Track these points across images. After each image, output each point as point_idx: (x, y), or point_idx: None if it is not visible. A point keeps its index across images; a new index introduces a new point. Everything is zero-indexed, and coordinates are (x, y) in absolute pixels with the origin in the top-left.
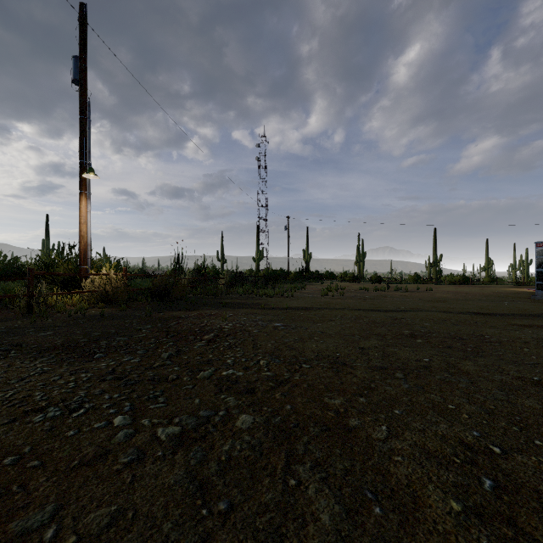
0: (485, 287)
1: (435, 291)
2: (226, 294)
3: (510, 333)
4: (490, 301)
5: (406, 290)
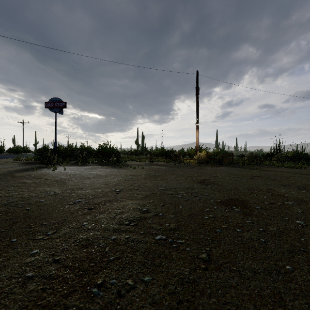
0: None
1: None
2: (259, 165)
3: None
4: None
5: None
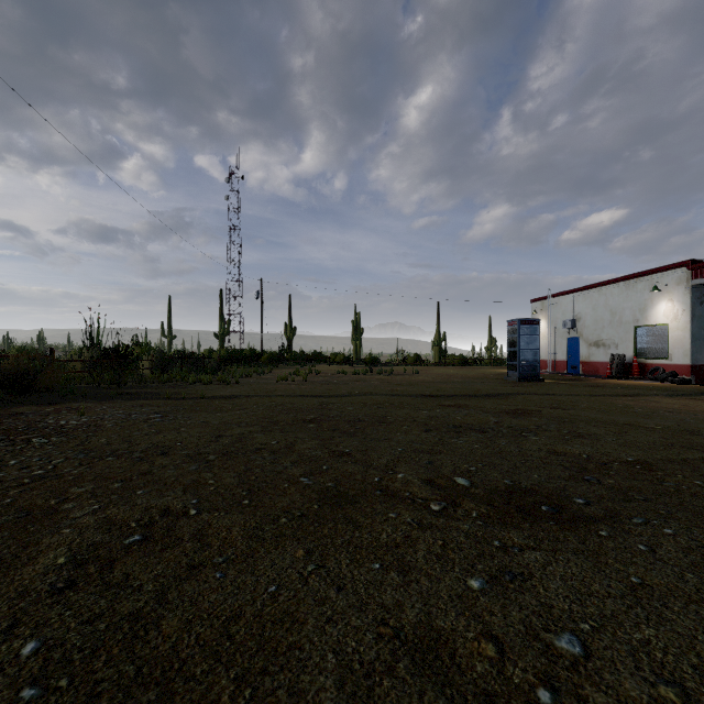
0: (477, 368)
1: (421, 374)
2: (141, 382)
3: (417, 412)
4: (461, 383)
5: (390, 373)
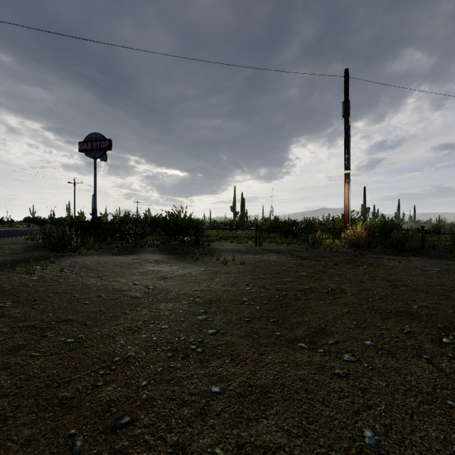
0: None
1: None
2: None
3: None
4: None
5: None
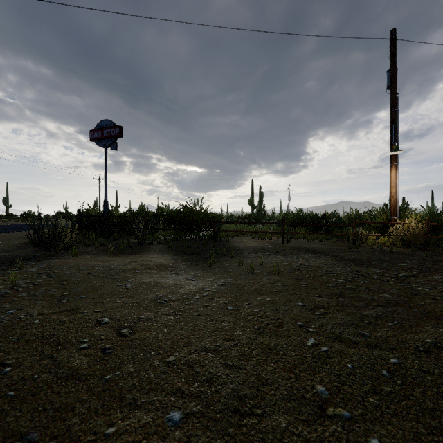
0: None
1: None
2: None
3: None
4: None
5: None
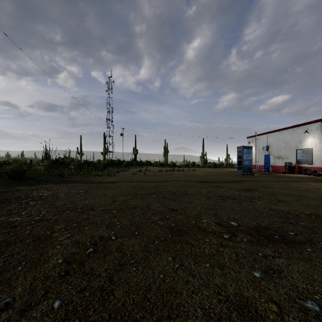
0: (222, 168)
1: (197, 171)
2: (71, 175)
3: (201, 190)
4: (216, 175)
5: (182, 171)
